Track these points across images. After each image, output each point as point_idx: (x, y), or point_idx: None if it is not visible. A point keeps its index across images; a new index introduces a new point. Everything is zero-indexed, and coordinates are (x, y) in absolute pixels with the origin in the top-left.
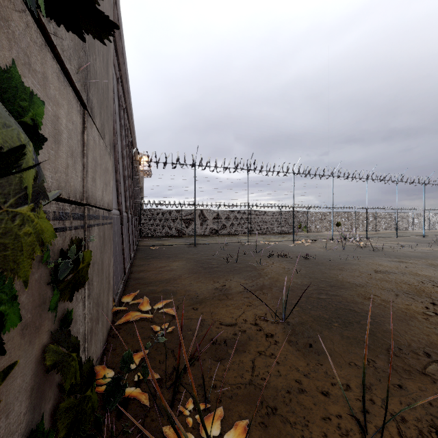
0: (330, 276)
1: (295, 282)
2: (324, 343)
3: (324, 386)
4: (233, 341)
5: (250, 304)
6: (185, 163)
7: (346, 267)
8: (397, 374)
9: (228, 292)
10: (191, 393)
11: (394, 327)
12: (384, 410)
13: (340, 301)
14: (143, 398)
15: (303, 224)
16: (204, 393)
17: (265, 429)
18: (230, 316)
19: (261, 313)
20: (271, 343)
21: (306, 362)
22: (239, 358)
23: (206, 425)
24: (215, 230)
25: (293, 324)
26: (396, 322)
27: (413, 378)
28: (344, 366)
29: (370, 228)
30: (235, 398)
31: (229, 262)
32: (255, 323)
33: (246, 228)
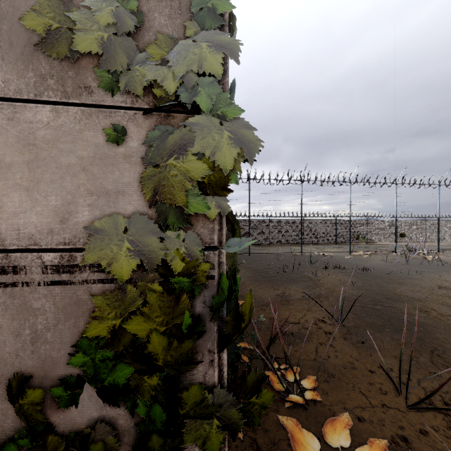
0: (387, 289)
1: (351, 294)
2: (374, 342)
3: (372, 367)
4: (298, 334)
5: (309, 309)
6: (240, 177)
7: (407, 282)
8: (435, 367)
9: (289, 298)
10: (276, 358)
11: (444, 336)
12: (418, 384)
13: (394, 312)
14: (245, 358)
15: (362, 234)
16: (285, 359)
17: (328, 383)
18: (294, 317)
19: (319, 316)
20: (329, 337)
21: (359, 352)
22: (305, 345)
23: (289, 374)
24: (267, 239)
25: (348, 326)
26: (447, 332)
27: (448, 370)
28: (390, 357)
29: (445, 238)
30: (305, 366)
31: (285, 272)
32: (315, 323)
33: (298, 237)
